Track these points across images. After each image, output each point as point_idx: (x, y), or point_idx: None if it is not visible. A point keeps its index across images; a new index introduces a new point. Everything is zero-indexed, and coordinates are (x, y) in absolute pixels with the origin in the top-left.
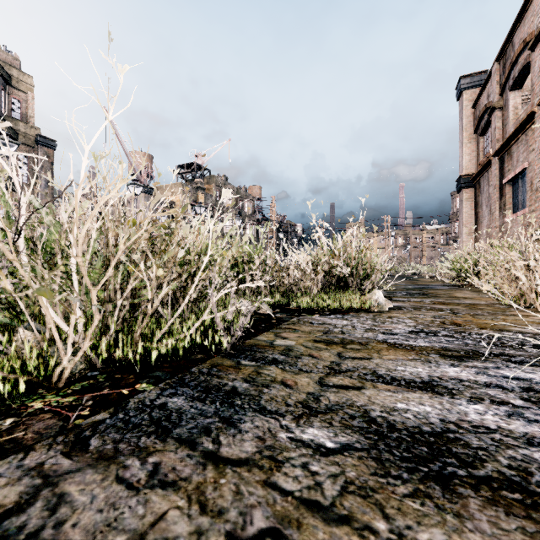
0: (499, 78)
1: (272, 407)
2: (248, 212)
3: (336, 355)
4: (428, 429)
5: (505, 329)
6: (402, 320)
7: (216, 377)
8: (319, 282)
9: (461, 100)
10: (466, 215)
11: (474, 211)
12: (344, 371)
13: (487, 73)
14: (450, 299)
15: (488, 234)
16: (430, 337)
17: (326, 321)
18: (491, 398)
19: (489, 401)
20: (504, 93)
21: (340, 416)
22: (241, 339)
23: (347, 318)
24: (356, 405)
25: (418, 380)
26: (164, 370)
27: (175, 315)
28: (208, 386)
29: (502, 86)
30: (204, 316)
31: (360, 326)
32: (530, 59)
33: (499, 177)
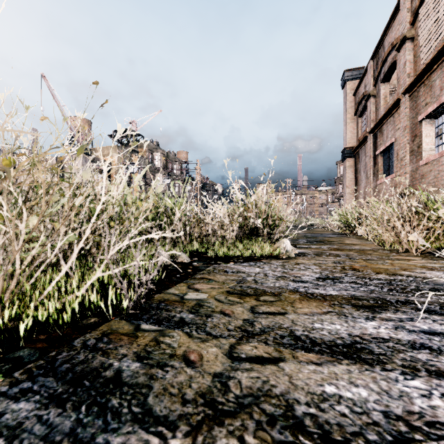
0: (373, 73)
1: (161, 410)
2: (176, 173)
3: (249, 311)
4: (375, 439)
5: (397, 273)
6: (308, 266)
7: (101, 353)
8: (234, 232)
9: (345, 89)
10: (348, 179)
11: (355, 176)
12: (258, 334)
13: (364, 69)
14: (342, 245)
15: (365, 194)
16: (337, 283)
17: (240, 269)
18: (426, 367)
19: (426, 371)
20: (377, 84)
21: (255, 420)
22: (150, 293)
23: (259, 265)
24: (275, 393)
25: (339, 343)
26: (34, 346)
27: (60, 273)
28: (84, 370)
29: (375, 79)
30: (98, 273)
31: (272, 273)
32: (396, 58)
33: (373, 149)
